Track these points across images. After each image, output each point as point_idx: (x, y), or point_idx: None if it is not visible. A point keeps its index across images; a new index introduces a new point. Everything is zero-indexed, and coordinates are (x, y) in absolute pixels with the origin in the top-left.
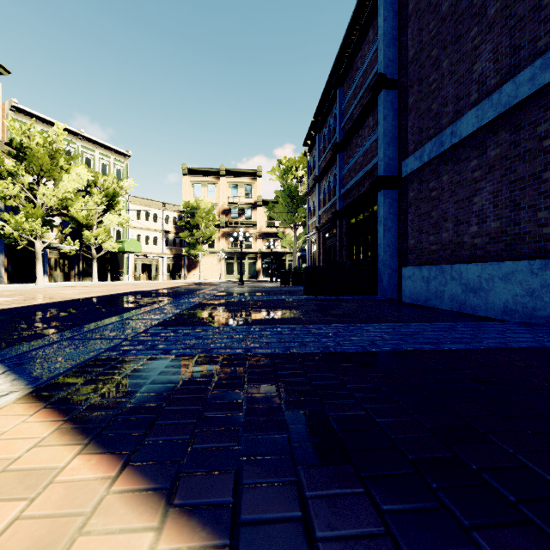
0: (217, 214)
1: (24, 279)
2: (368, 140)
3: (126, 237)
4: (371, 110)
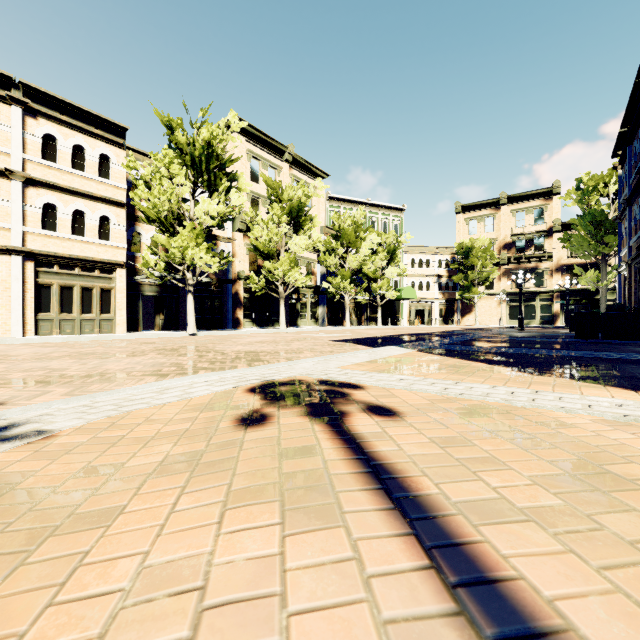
0: (497, 250)
1: (335, 323)
2: None
3: (402, 285)
4: None
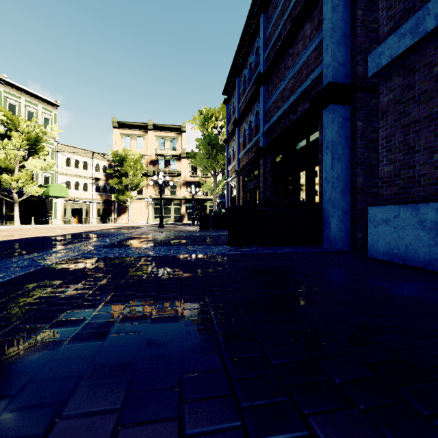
0: (146, 164)
1: None
2: (303, 54)
3: (55, 183)
4: (308, 14)
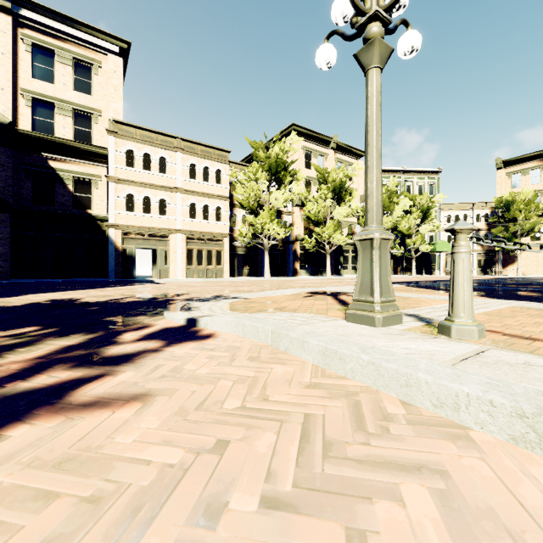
0: None
1: None
2: None
3: (437, 239)
4: None
